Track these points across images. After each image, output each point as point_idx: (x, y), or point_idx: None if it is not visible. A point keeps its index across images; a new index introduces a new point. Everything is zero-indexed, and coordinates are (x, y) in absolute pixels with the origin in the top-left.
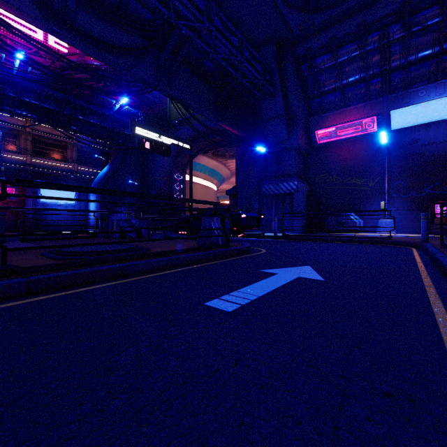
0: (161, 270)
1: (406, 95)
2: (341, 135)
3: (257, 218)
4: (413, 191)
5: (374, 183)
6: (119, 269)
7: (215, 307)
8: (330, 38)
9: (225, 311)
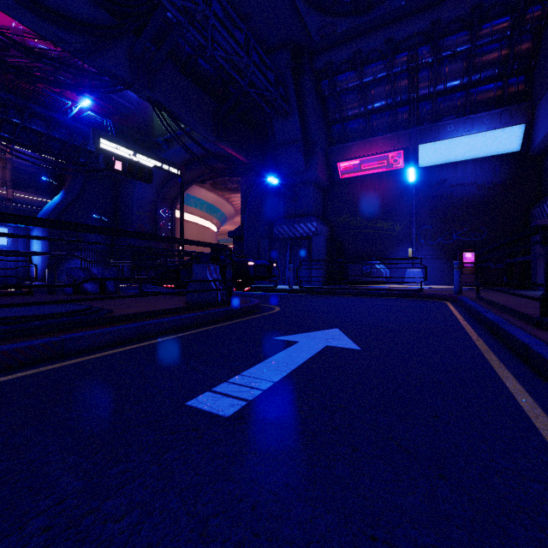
0: (125, 344)
1: (434, 128)
2: (366, 169)
3: (268, 266)
4: (441, 237)
5: (401, 227)
6: (48, 347)
7: (203, 410)
8: (354, 52)
9: (221, 416)
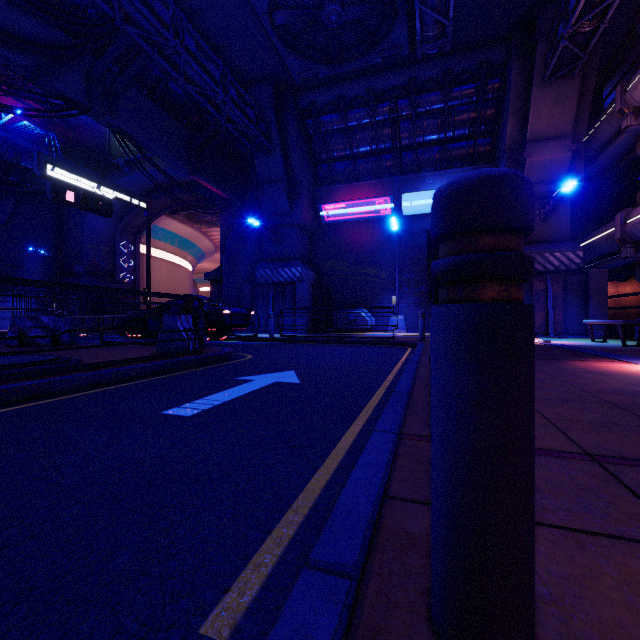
0: (103, 386)
1: (415, 179)
2: (353, 214)
3: (246, 314)
4: (422, 286)
5: (387, 274)
6: (38, 387)
7: (173, 414)
8: (338, 96)
9: (184, 416)
